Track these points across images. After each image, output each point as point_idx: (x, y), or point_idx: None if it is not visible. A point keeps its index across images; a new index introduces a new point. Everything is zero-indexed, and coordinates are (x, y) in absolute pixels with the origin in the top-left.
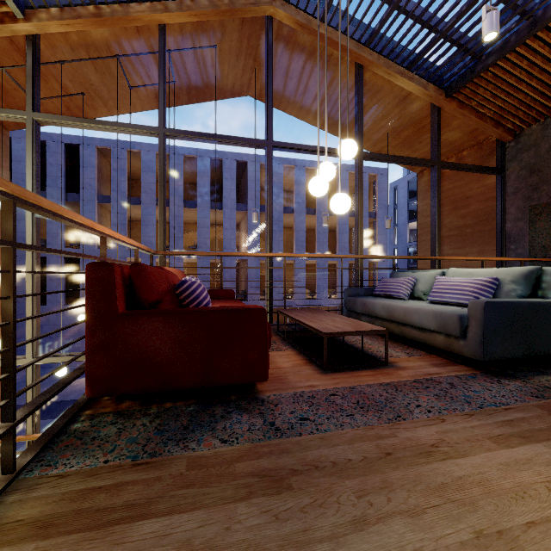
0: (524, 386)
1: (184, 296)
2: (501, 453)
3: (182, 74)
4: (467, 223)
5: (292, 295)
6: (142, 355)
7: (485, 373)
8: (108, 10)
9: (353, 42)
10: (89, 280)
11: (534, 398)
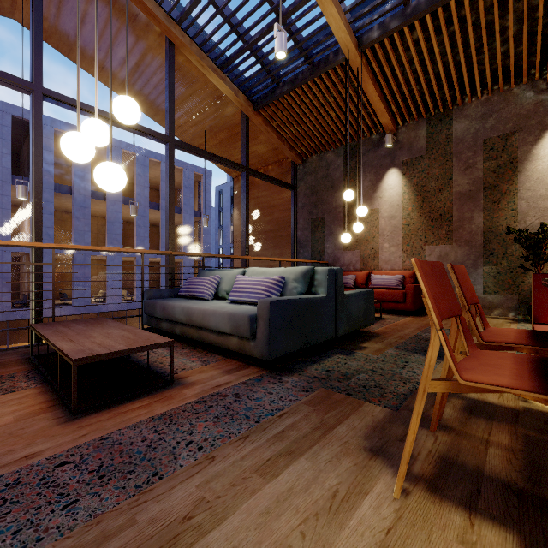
0: (299, 381)
1: None
2: (265, 492)
3: None
4: (271, 228)
5: (103, 298)
6: None
7: (271, 372)
8: None
9: (162, 11)
10: None
11: (305, 393)
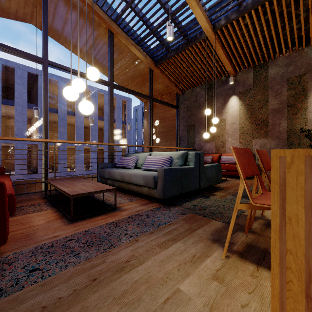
0: (179, 210)
1: None
2: (162, 254)
3: None
4: (165, 130)
5: (74, 168)
6: None
7: (164, 205)
8: None
9: (107, 16)
10: None
11: (182, 215)
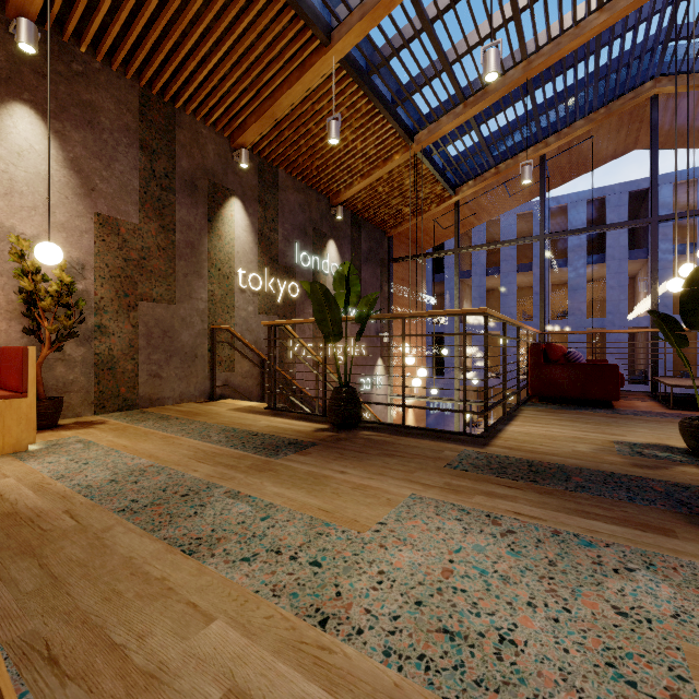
0: None
1: (571, 358)
2: None
3: (557, 168)
4: None
5: None
6: (552, 381)
7: None
8: (503, 166)
9: None
10: (531, 350)
11: None
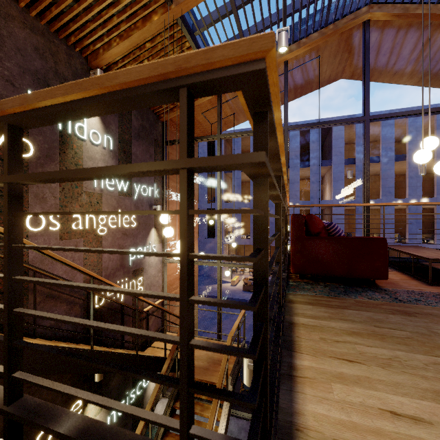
0: None
1: (331, 230)
2: None
3: (293, 82)
4: None
5: None
6: (316, 257)
7: None
8: None
9: None
10: (293, 221)
11: None
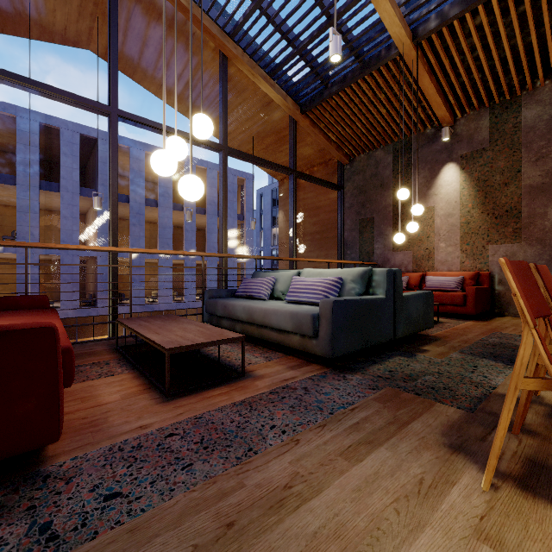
0: (364, 379)
1: None
2: (353, 473)
3: None
4: (317, 230)
5: (156, 298)
6: None
7: (333, 369)
8: None
9: (217, 27)
10: None
11: (372, 390)
